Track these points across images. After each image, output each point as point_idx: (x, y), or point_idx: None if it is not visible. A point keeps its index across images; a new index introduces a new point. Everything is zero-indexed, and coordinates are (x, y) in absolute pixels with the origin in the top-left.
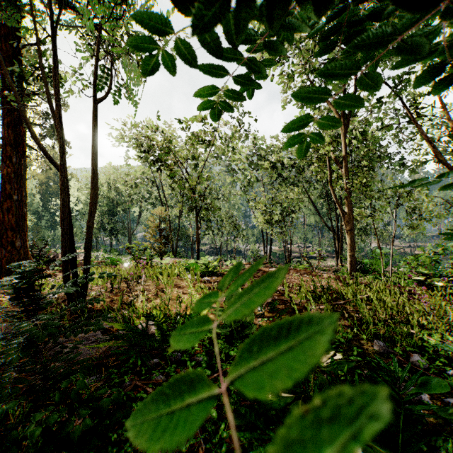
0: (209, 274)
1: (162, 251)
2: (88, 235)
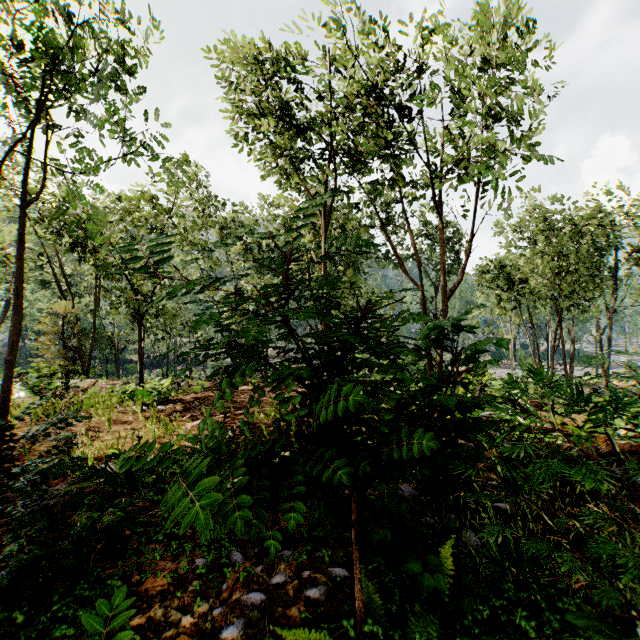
0: (163, 401)
1: (70, 371)
2: (9, 372)
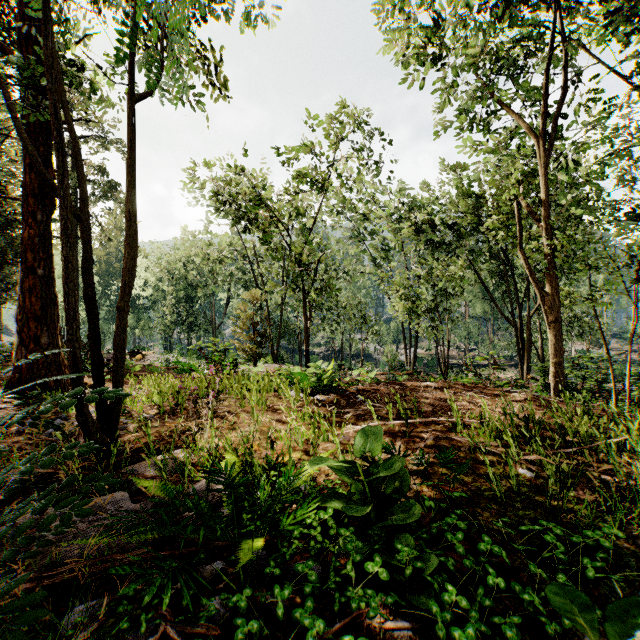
0: (324, 390)
1: (256, 354)
2: (120, 323)
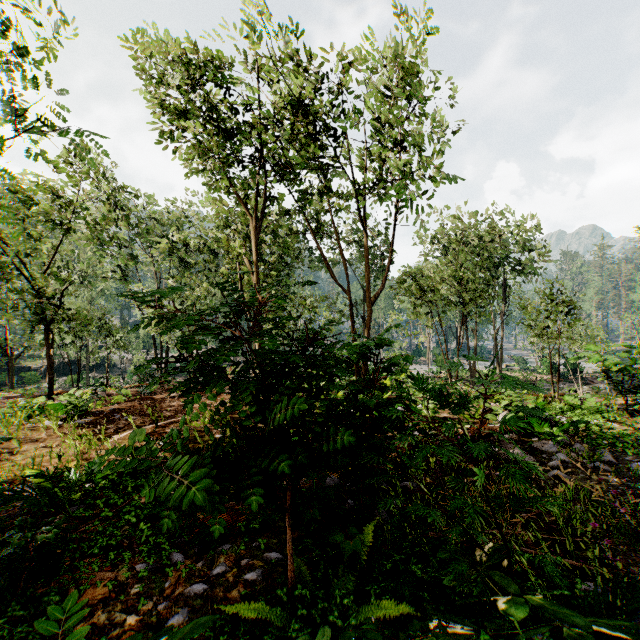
0: (81, 414)
1: None
2: None
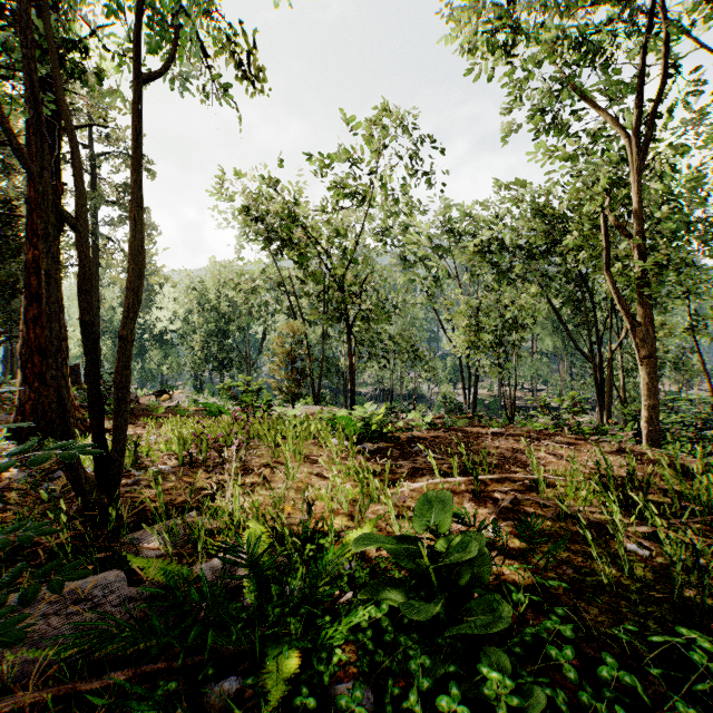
0: (373, 437)
1: (294, 394)
2: (122, 356)
